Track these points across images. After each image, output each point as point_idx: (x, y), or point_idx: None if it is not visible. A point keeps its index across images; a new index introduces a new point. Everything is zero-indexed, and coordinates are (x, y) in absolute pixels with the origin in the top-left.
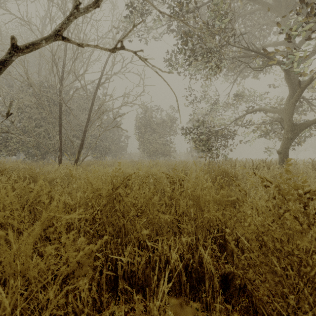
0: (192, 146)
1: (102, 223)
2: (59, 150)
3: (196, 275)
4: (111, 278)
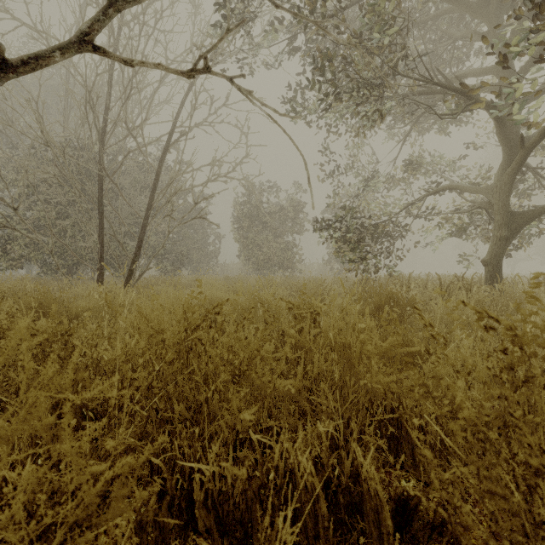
0: (331, 252)
1: (165, 397)
2: (98, 258)
3: (346, 500)
4: (181, 505)
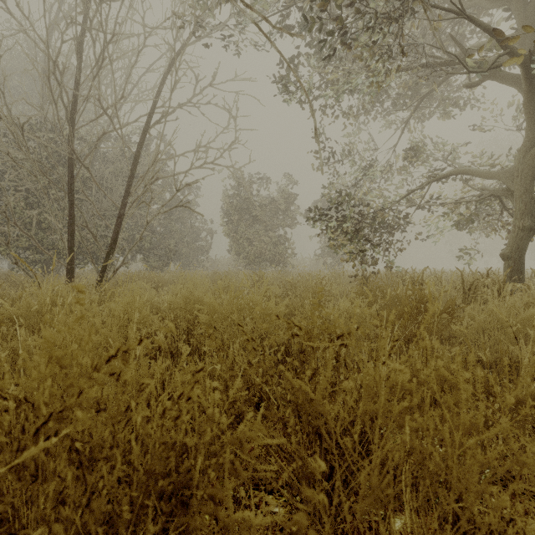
0: (324, 246)
1: None
2: (68, 252)
3: None
4: None
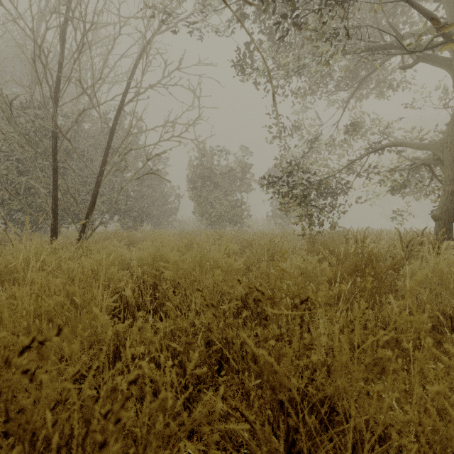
0: (275, 209)
1: None
2: (52, 213)
3: None
4: None
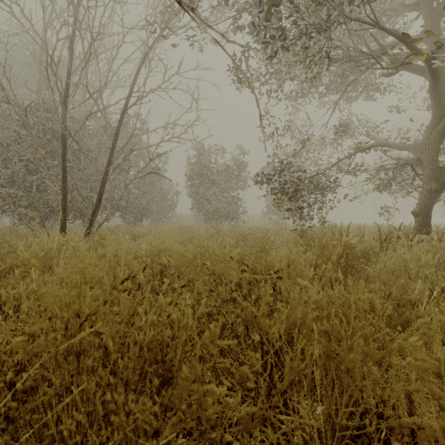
0: (270, 205)
1: None
2: (62, 210)
3: None
4: None
